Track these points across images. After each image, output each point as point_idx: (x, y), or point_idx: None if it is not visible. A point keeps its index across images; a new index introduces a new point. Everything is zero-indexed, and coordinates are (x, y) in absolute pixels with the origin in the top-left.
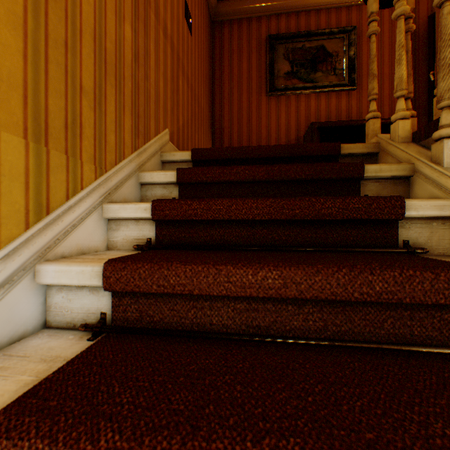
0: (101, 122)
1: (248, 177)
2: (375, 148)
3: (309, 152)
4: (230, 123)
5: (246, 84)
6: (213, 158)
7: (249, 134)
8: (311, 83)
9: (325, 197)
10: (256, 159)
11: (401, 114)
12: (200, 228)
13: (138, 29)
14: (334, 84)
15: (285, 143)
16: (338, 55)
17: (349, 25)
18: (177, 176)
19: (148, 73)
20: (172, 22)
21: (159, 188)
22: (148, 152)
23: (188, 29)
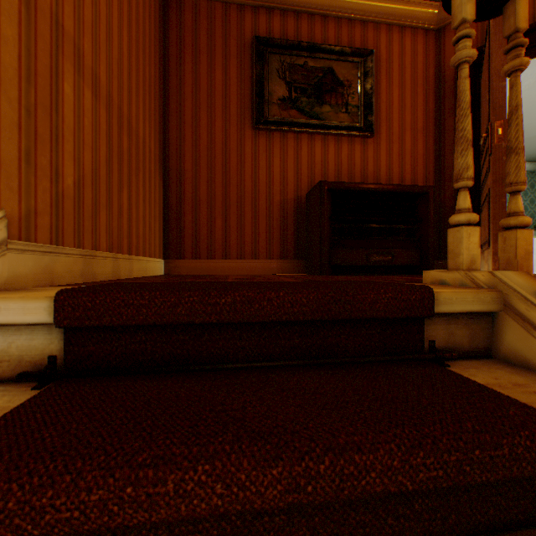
0: None
1: (224, 505)
2: (496, 303)
3: (371, 311)
4: (195, 164)
5: (221, 106)
6: (124, 321)
7: (226, 185)
8: (316, 119)
9: None
10: (246, 322)
11: None
12: None
13: None
14: (346, 125)
15: (280, 203)
16: (351, 86)
17: (365, 47)
18: None
19: None
20: None
21: None
22: None
23: None
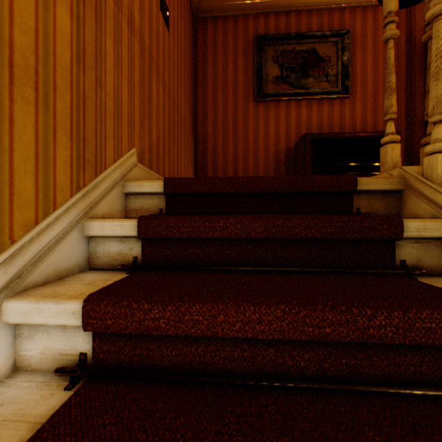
0: (0, 164)
1: (240, 233)
2: (400, 184)
3: (317, 188)
4: (214, 130)
5: (232, 88)
6: (192, 191)
7: (235, 143)
8: (302, 89)
9: (372, 305)
10: (249, 193)
11: (441, 146)
12: (166, 341)
13: (84, 17)
14: (326, 91)
15: (274, 154)
16: (331, 60)
17: (342, 28)
18: (139, 228)
19: (103, 78)
20: (142, 13)
21: (114, 242)
22: (101, 187)
23: (164, 23)
